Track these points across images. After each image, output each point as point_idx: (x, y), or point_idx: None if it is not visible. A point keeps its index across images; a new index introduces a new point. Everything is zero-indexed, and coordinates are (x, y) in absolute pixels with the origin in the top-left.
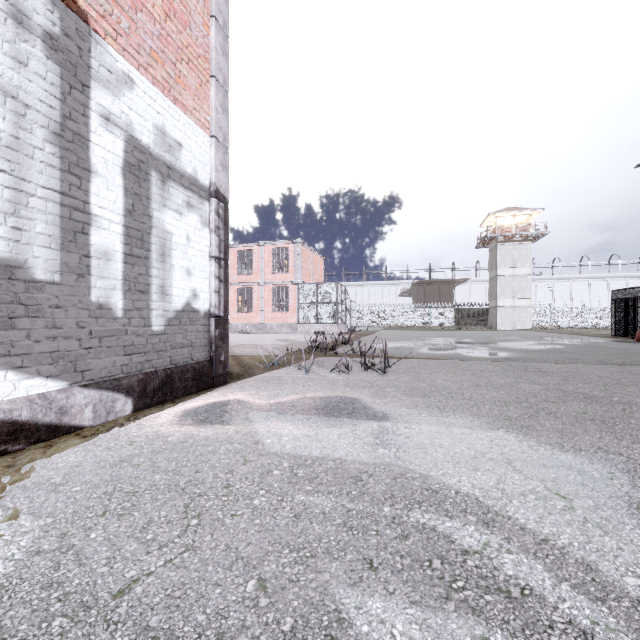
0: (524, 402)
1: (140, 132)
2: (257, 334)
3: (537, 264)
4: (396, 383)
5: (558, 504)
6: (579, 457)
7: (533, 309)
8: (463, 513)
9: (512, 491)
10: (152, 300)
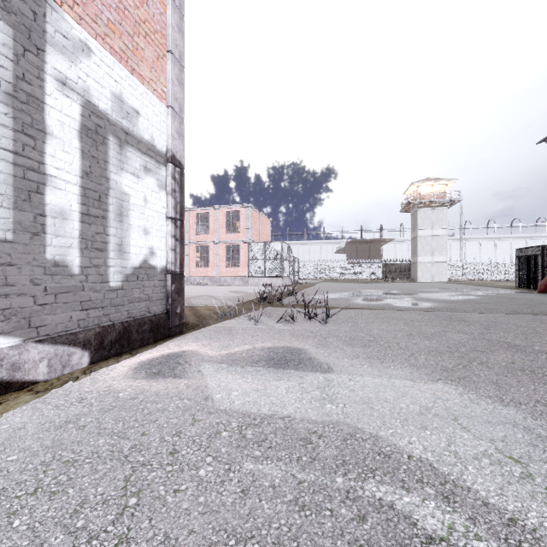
0: (456, 352)
1: (97, 98)
2: (213, 286)
3: (451, 226)
4: (337, 333)
5: (515, 470)
6: (521, 412)
7: (448, 264)
8: (420, 484)
9: (465, 454)
10: (109, 257)
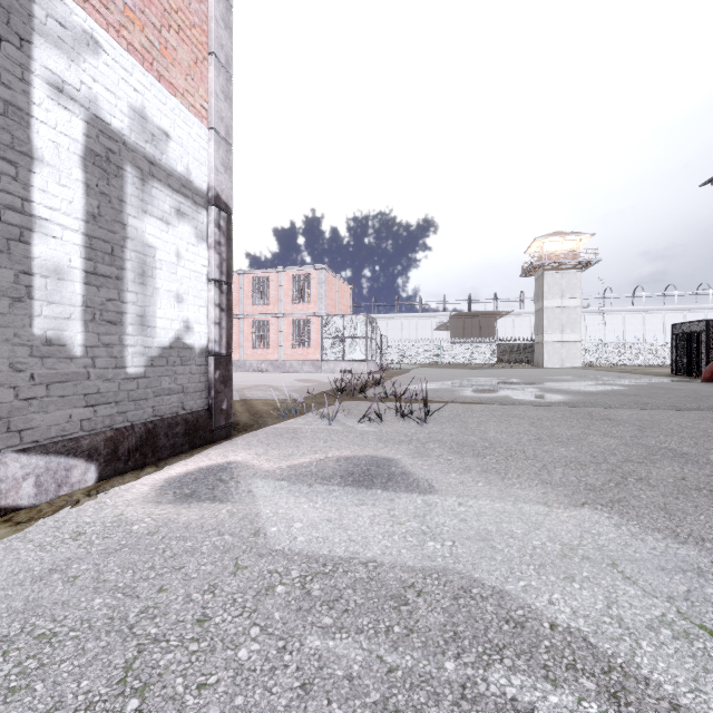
0: (603, 463)
1: (109, 112)
2: (274, 373)
3: (587, 295)
4: (440, 436)
5: (711, 648)
6: (706, 553)
7: (583, 345)
8: (572, 672)
9: (634, 621)
10: (127, 333)
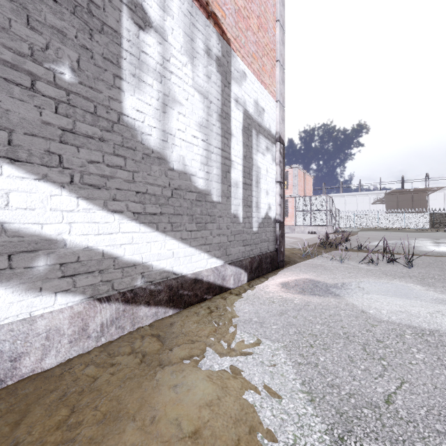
0: None
1: (248, 106)
2: None
3: None
4: (431, 275)
5: None
6: None
7: None
8: None
9: None
10: (253, 211)
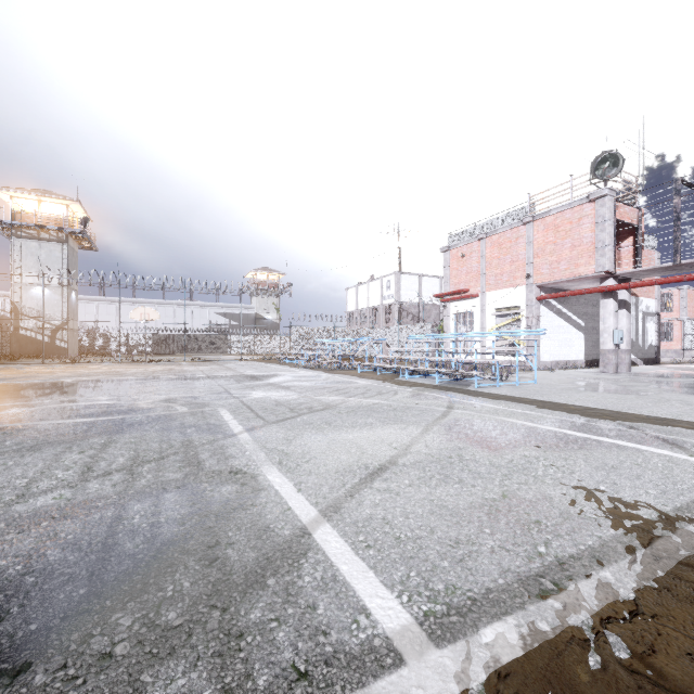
0: None
1: (643, 309)
2: None
3: None
4: None
5: None
6: None
7: None
8: None
9: None
10: (645, 343)
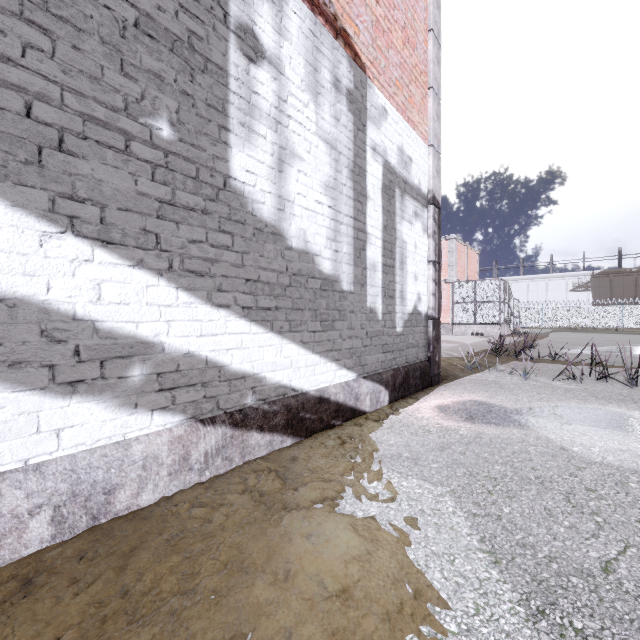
0: None
1: (390, 155)
2: None
3: None
4: None
5: None
6: None
7: None
8: None
9: None
10: (396, 304)
